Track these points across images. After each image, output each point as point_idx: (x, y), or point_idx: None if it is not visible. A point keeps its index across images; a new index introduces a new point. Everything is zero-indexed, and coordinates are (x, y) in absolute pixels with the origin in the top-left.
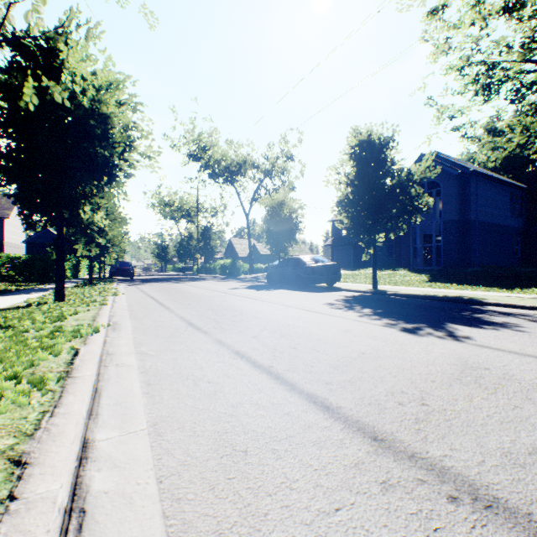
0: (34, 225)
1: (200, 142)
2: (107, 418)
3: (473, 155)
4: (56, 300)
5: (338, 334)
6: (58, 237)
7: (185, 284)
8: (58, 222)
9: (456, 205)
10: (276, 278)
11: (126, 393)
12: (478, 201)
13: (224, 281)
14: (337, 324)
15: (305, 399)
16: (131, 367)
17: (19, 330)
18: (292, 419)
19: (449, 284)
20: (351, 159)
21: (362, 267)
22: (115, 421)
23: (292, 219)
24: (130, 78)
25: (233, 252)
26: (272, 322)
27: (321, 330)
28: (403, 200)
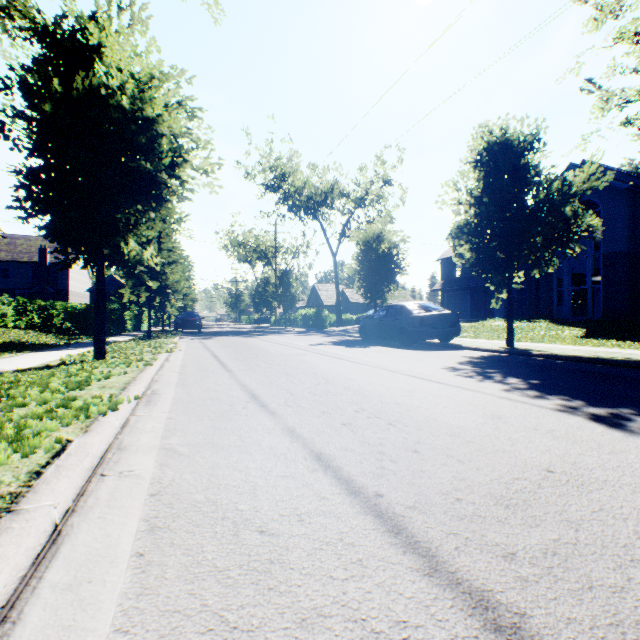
0: (70, 264)
1: (277, 168)
2: (27, 639)
3: (639, 167)
4: (95, 358)
5: (484, 424)
6: (97, 278)
7: (259, 339)
8: (97, 260)
9: (623, 231)
10: (371, 332)
11: (101, 554)
12: None
13: (306, 335)
14: (476, 404)
15: (472, 616)
16: (140, 479)
17: (12, 403)
18: None
19: (619, 340)
20: (476, 169)
21: (483, 317)
22: None
23: (392, 256)
24: (185, 74)
25: (317, 301)
26: (371, 397)
27: (453, 414)
28: (553, 223)
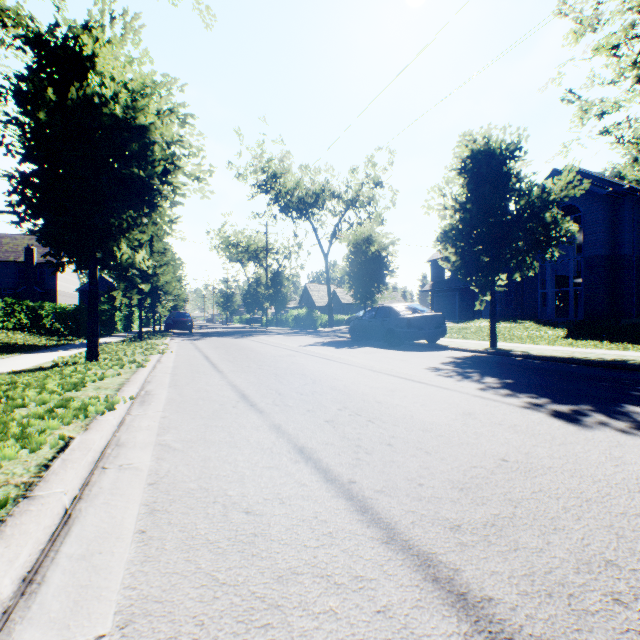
0: (63, 267)
1: (269, 169)
2: (52, 595)
3: (622, 171)
4: (88, 360)
5: (455, 420)
6: (90, 281)
7: (250, 340)
8: (90, 264)
9: (603, 235)
10: (361, 333)
11: (108, 531)
12: (636, 230)
13: (297, 336)
14: (451, 402)
15: (417, 571)
16: (138, 471)
17: (13, 404)
18: (394, 634)
19: (597, 341)
20: (461, 175)
21: (471, 318)
22: (61, 606)
23: (381, 258)
24: (177, 82)
25: (309, 301)
26: (355, 397)
27: (428, 411)
28: (533, 229)
